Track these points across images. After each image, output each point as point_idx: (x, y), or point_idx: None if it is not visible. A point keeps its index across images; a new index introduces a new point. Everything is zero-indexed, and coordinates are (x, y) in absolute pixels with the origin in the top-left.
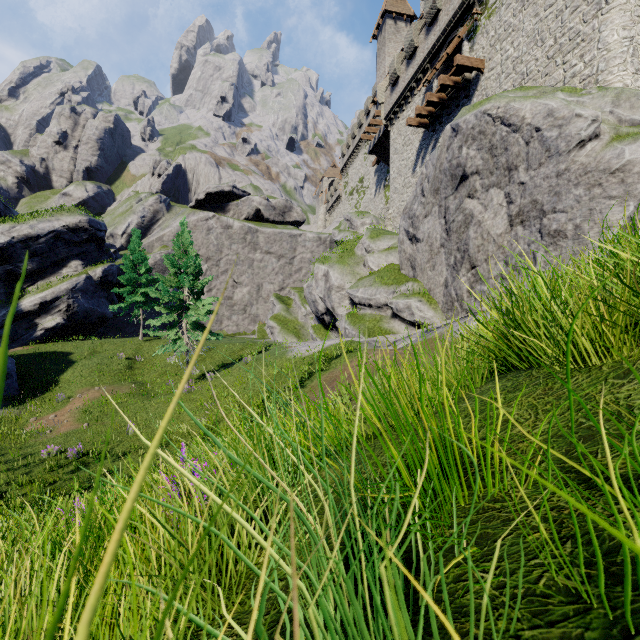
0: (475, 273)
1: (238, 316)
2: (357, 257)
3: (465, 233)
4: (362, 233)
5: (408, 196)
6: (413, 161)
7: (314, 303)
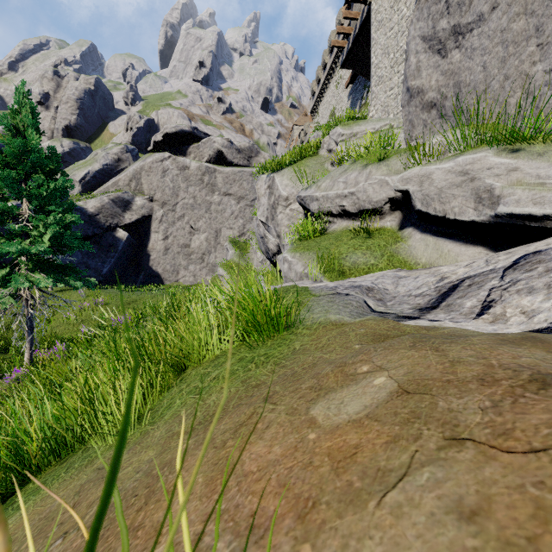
0: None
1: (195, 265)
2: (321, 157)
3: None
4: None
5: (401, 75)
6: (410, 16)
7: (263, 239)
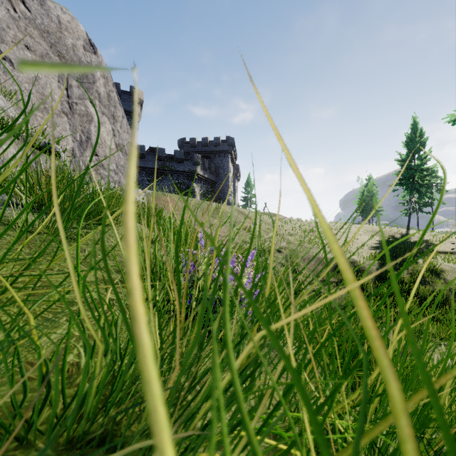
0: (98, 160)
1: None
2: None
3: (88, 125)
4: None
5: None
6: None
7: None
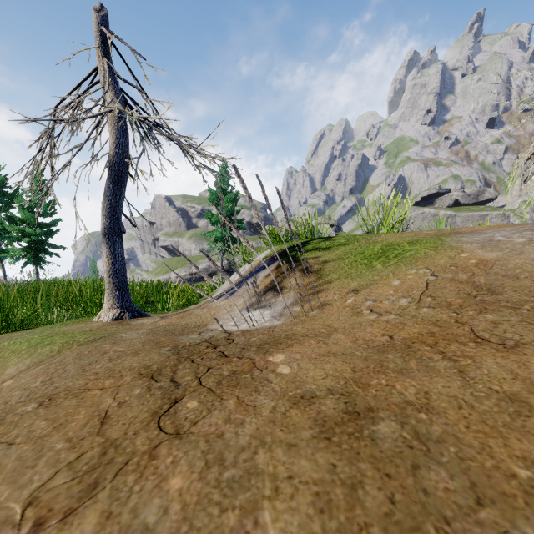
0: None
1: None
2: None
3: None
4: (526, 218)
5: None
6: None
7: None
